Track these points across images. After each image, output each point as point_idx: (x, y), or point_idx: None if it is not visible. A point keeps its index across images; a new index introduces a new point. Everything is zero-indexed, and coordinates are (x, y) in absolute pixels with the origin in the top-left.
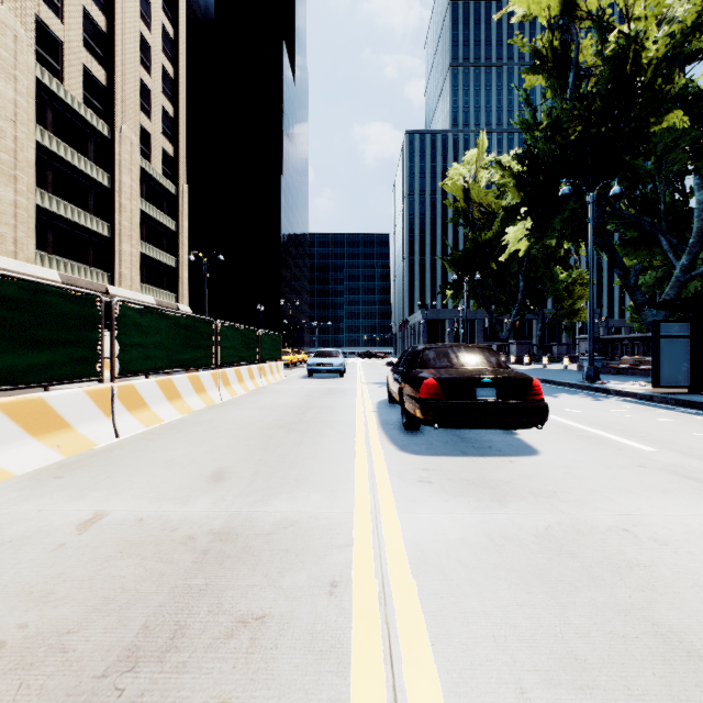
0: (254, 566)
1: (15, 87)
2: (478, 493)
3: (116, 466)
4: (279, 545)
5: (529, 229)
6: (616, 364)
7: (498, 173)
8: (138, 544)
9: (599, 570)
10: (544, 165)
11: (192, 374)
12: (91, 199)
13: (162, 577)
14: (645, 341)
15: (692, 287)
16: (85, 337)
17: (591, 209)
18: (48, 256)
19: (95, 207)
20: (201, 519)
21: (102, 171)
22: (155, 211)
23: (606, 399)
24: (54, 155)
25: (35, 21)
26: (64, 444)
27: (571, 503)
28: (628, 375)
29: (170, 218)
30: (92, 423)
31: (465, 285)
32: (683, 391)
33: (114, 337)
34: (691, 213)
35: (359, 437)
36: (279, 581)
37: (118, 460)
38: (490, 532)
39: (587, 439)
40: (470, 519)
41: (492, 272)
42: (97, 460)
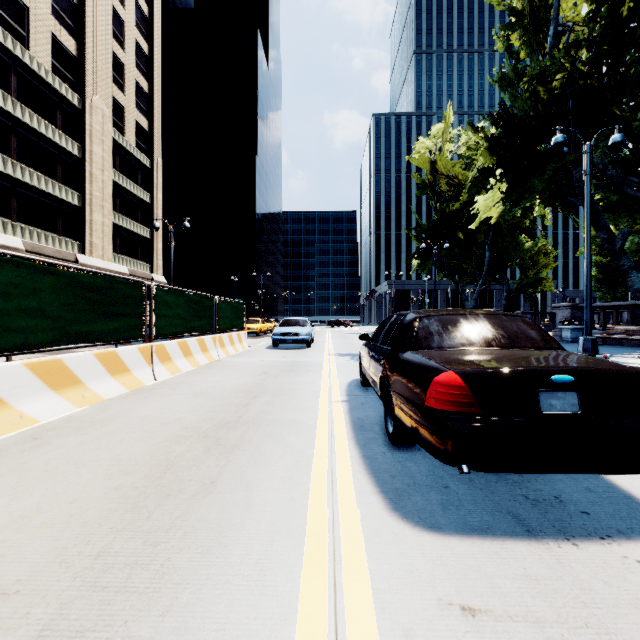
0: None
1: None
2: None
3: None
4: None
5: (505, 192)
6: (599, 333)
7: (464, 145)
8: None
9: None
10: (520, 125)
11: (104, 350)
12: (60, 168)
13: None
14: (633, 309)
15: None
16: None
17: (588, 159)
18: (12, 223)
19: (64, 176)
20: None
21: (72, 141)
22: (129, 183)
23: None
24: (19, 121)
25: None
26: None
27: None
28: (615, 345)
29: (145, 190)
30: None
31: (434, 253)
32: None
33: None
34: None
35: (318, 466)
36: None
37: None
38: None
39: None
40: None
41: (458, 243)
42: None
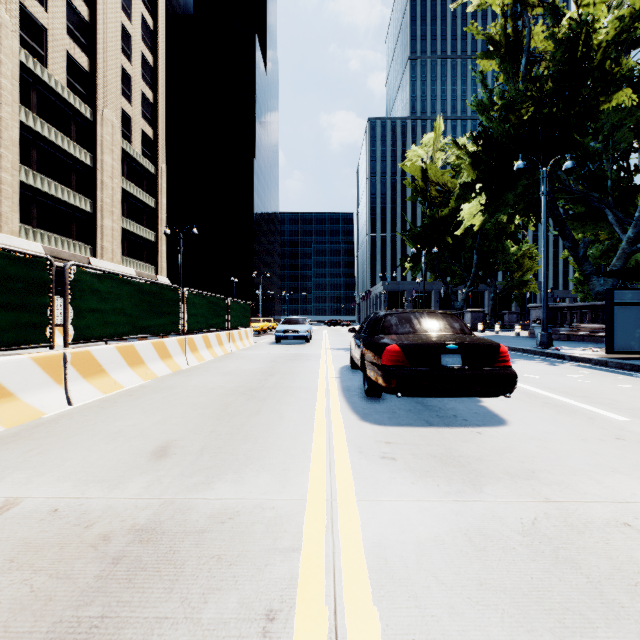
0: (172, 583)
1: (0, 70)
2: (447, 473)
3: (56, 439)
4: (211, 549)
5: (484, 204)
6: (566, 331)
7: (453, 154)
8: (38, 547)
9: (612, 590)
10: (497, 144)
11: (157, 340)
12: (74, 177)
13: (47, 603)
14: (593, 309)
15: (633, 260)
16: (32, 302)
17: (545, 183)
18: (33, 230)
19: (78, 184)
20: (126, 509)
21: (85, 151)
22: (135, 189)
23: (562, 364)
24: (38, 135)
25: (20, 9)
26: (4, 414)
27: (555, 486)
28: (578, 341)
29: (150, 195)
30: (40, 391)
31: (423, 257)
32: (636, 357)
33: (68, 302)
34: (636, 189)
35: (320, 405)
36: (199, 611)
37: (60, 432)
38: (467, 528)
39: (553, 407)
40: (442, 508)
41: (448, 246)
42: (37, 432)
